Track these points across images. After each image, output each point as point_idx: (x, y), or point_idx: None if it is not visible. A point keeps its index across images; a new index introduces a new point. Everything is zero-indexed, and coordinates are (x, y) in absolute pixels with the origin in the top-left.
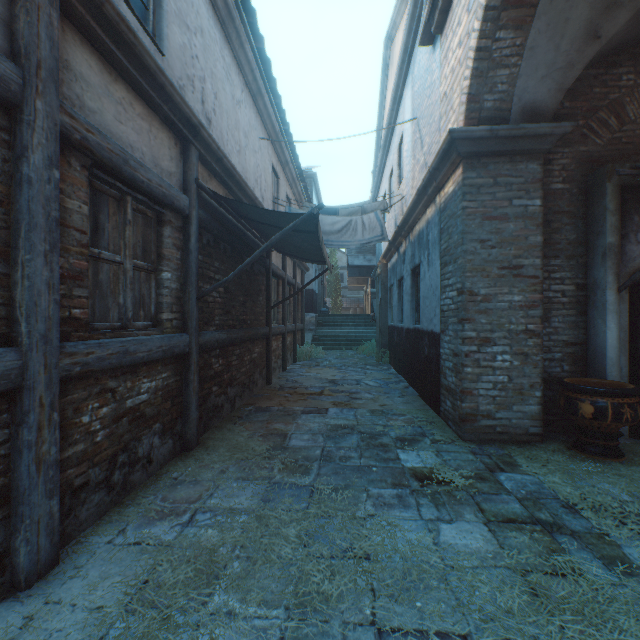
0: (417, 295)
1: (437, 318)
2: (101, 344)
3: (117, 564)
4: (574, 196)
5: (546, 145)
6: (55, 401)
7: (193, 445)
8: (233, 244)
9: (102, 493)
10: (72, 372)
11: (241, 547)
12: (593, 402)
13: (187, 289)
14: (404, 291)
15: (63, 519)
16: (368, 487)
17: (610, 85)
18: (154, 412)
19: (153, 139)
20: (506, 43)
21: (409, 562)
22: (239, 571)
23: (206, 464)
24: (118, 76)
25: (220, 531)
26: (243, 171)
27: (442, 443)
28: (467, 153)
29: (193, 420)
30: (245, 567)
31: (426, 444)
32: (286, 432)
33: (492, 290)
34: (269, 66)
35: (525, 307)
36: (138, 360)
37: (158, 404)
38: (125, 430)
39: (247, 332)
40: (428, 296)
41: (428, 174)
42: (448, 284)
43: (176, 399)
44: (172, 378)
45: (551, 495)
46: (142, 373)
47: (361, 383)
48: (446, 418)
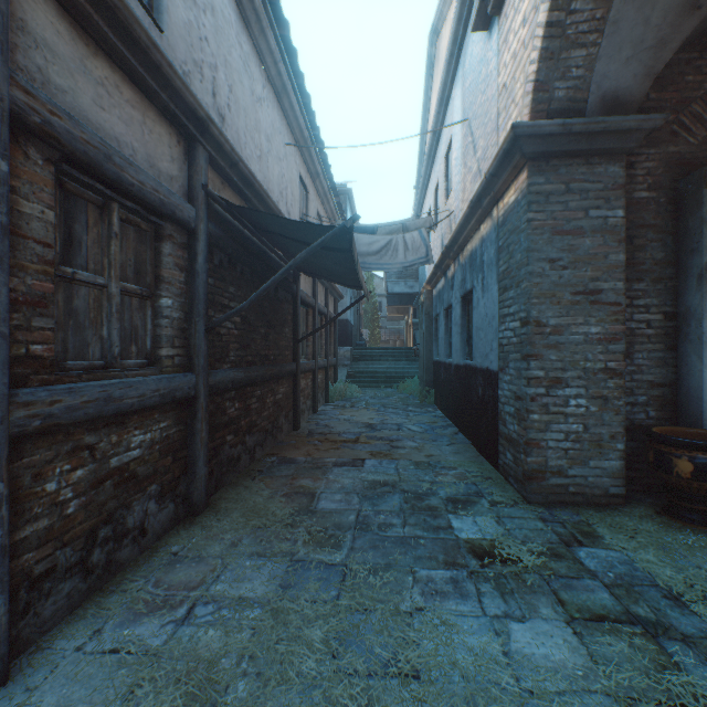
0: (468, 326)
1: (494, 353)
2: (72, 389)
3: (83, 684)
4: (662, 206)
5: (631, 143)
6: (0, 468)
7: (200, 508)
8: (252, 266)
9: (75, 579)
10: (28, 427)
11: (249, 658)
12: (692, 458)
13: (193, 319)
14: (453, 321)
15: (17, 620)
16: (414, 567)
17: (706, 72)
18: (149, 471)
19: (148, 133)
20: (583, 16)
21: (472, 683)
22: (244, 697)
23: (215, 534)
24: (99, 49)
25: (224, 633)
26: (265, 181)
27: (503, 506)
28: (533, 153)
29: (200, 478)
30: (253, 690)
31: (483, 507)
32: (314, 490)
33: (564, 320)
34: (295, 58)
35: (604, 341)
36: (126, 408)
37: (155, 461)
38: (109, 496)
39: (270, 369)
40: (483, 327)
41: (484, 182)
42: (508, 313)
43: (179, 453)
44: (173, 428)
45: (647, 580)
46: (132, 423)
47: (403, 428)
48: (506, 473)
